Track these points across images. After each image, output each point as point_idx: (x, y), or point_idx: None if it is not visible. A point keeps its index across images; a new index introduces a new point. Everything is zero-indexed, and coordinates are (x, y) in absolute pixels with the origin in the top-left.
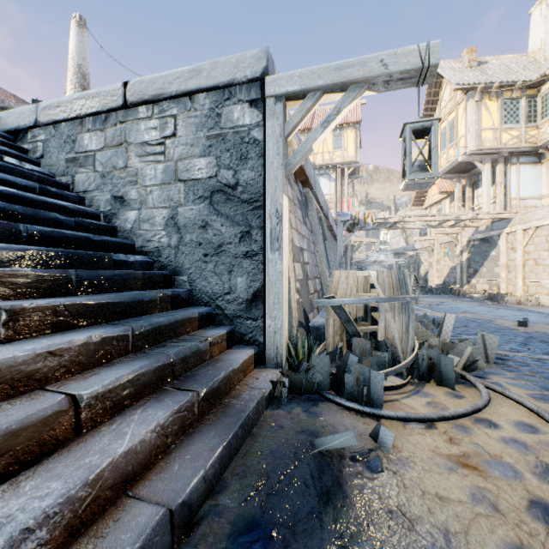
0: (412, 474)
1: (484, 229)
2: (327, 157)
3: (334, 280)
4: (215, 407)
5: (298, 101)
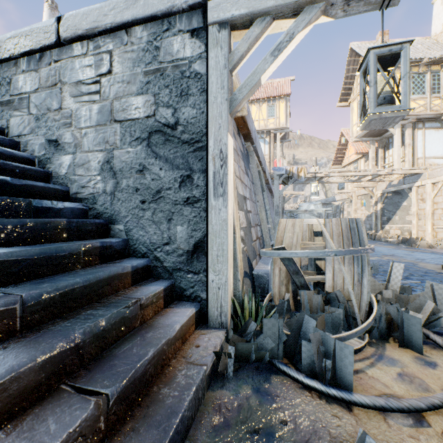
0: None
1: (396, 183)
2: (262, 124)
3: (280, 229)
4: (138, 403)
5: (244, 31)
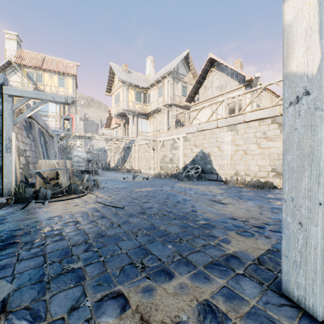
0: (51, 207)
1: (128, 143)
2: (54, 89)
3: (39, 164)
4: None
5: (20, 98)
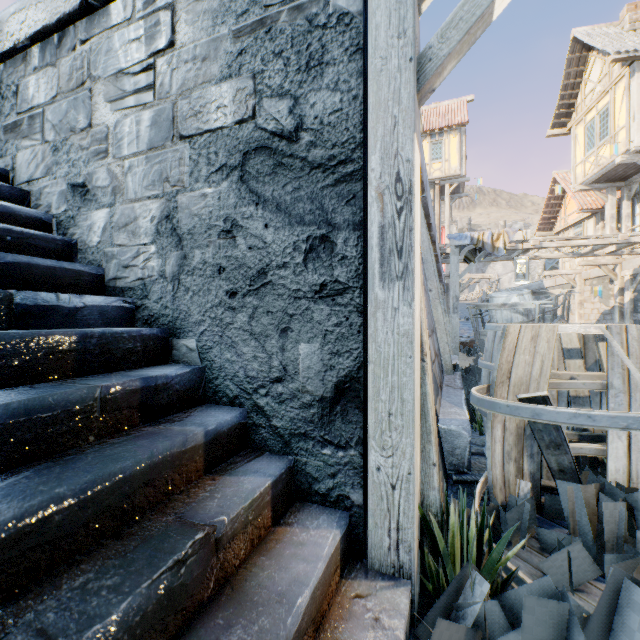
0: None
1: None
2: None
3: (506, 346)
4: None
5: None
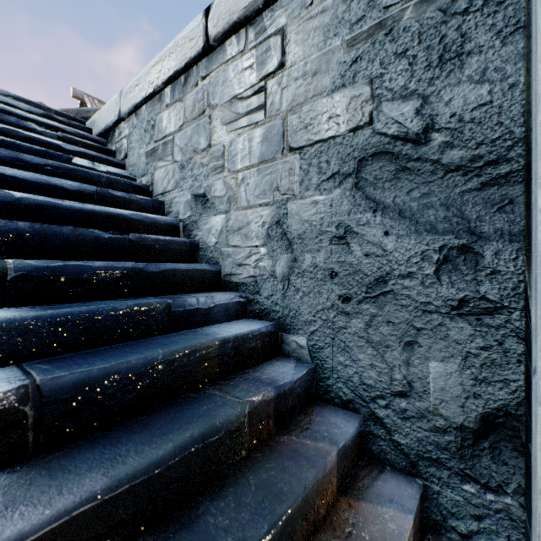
0: None
1: None
2: None
3: None
4: None
5: None
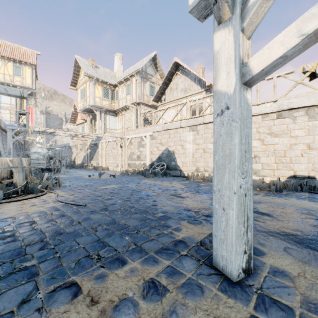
0: (3, 208)
1: (95, 140)
2: (8, 78)
3: None
4: None
5: None
